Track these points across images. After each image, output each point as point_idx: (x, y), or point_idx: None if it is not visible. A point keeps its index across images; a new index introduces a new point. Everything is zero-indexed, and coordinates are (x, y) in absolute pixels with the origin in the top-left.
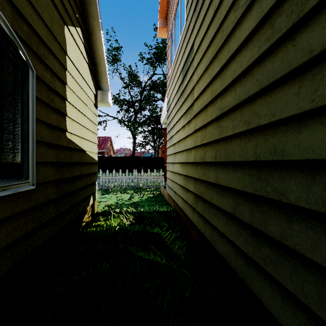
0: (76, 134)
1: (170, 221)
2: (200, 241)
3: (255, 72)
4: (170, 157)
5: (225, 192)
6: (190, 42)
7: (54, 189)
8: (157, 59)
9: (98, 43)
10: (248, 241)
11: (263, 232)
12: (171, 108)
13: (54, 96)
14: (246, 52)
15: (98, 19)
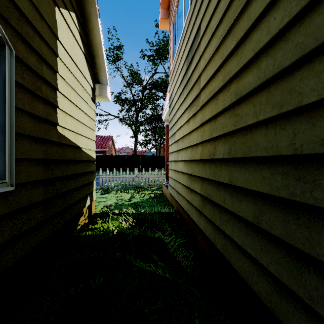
0: (69, 128)
1: (173, 224)
2: (208, 250)
3: (293, 34)
4: (172, 154)
5: (244, 196)
6: (196, 25)
7: (41, 190)
8: (159, 57)
9: (95, 31)
10: (281, 262)
11: (306, 253)
12: (173, 103)
13: (42, 84)
14: (276, 12)
15: (94, 5)
